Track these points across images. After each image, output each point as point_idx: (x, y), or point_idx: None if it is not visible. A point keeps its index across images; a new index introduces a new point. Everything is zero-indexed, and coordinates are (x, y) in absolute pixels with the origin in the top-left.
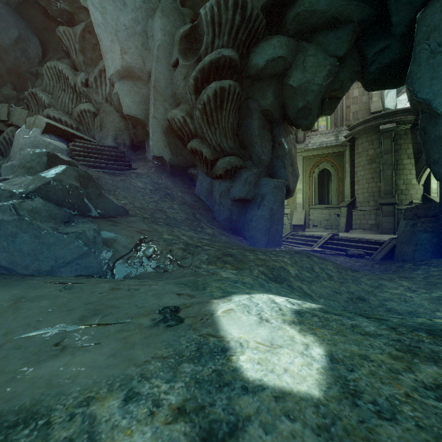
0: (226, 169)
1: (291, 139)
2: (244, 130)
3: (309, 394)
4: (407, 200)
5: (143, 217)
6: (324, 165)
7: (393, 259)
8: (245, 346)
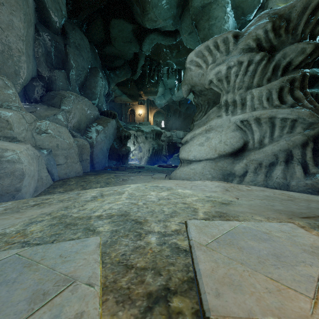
0: None
1: None
2: None
3: None
4: None
5: None
6: None
7: None
8: None
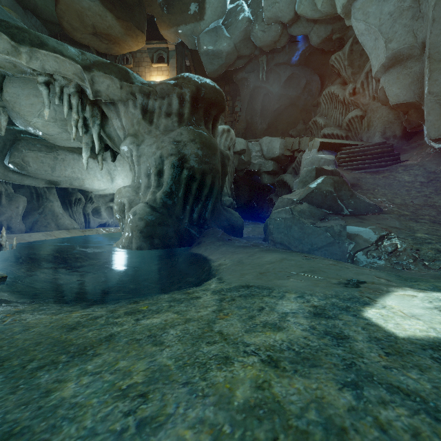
0: None
1: None
2: None
3: (394, 333)
4: None
5: (399, 214)
6: None
7: None
8: (386, 308)
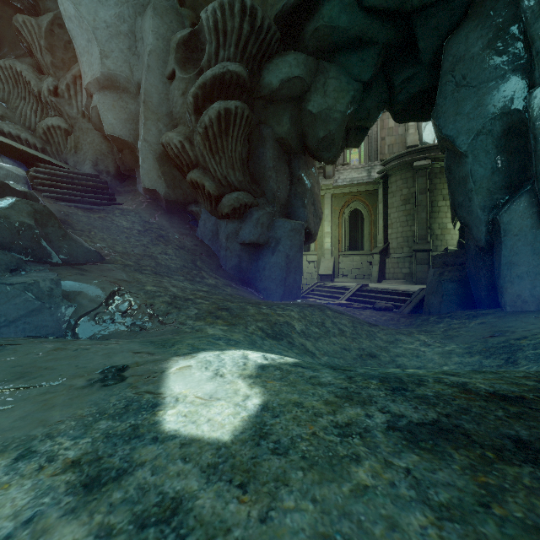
0: (233, 207)
1: (314, 173)
2: (256, 161)
3: (219, 439)
4: (443, 246)
5: (124, 264)
6: (355, 205)
7: (422, 312)
8: (181, 401)
